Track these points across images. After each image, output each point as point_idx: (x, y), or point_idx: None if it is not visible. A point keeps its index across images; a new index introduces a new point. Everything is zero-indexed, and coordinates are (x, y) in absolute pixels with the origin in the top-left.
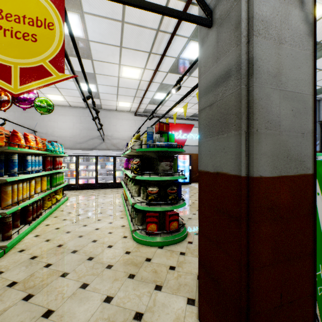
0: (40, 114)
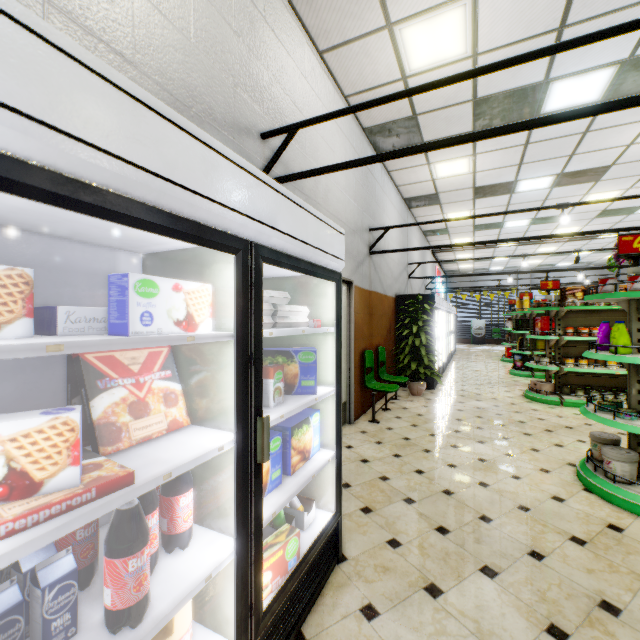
0: (409, 231)
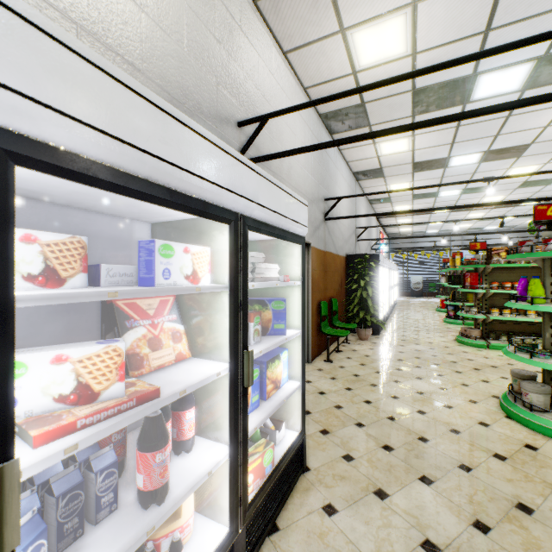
0: (357, 200)
